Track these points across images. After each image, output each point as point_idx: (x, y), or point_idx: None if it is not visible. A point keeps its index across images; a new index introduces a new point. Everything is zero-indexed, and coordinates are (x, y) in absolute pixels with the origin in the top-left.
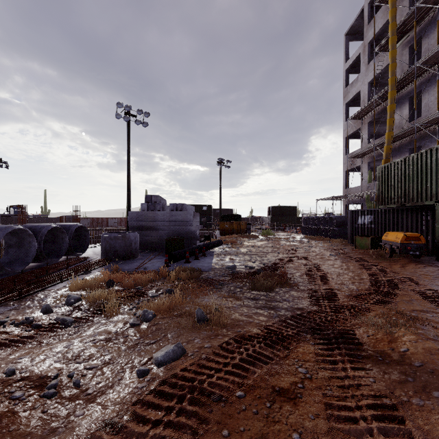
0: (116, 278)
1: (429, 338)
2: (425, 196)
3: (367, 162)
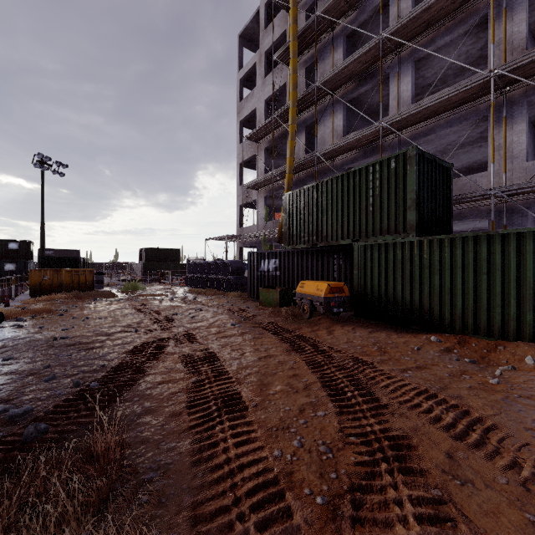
0: None
1: None
2: (341, 233)
3: (263, 197)
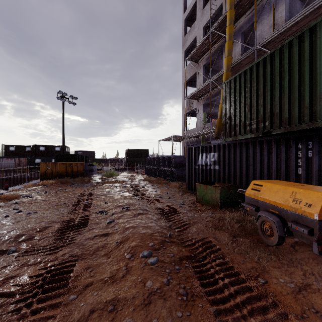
0: None
1: None
2: None
3: (202, 104)
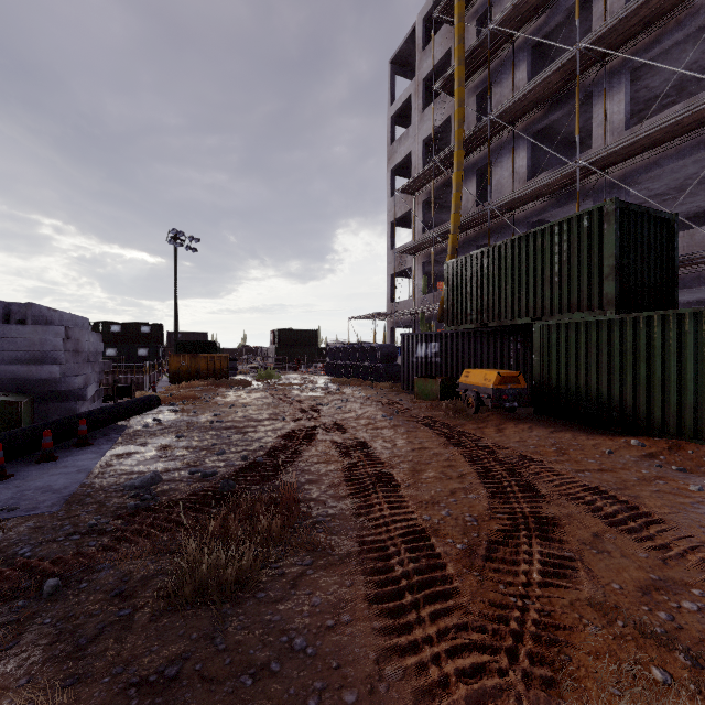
0: None
1: None
2: (518, 310)
3: (421, 263)
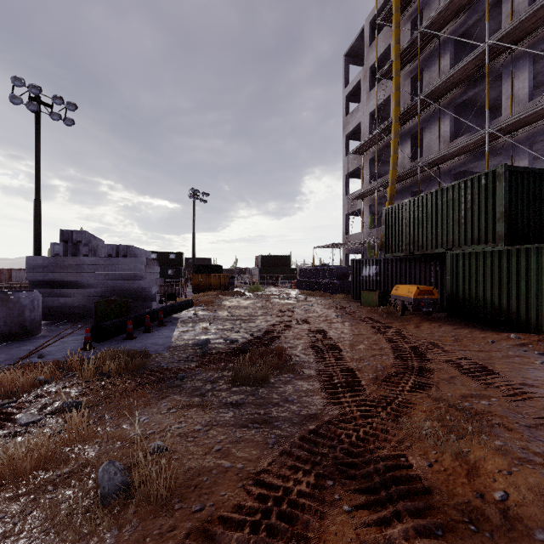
0: None
1: (521, 458)
2: (435, 243)
3: (368, 205)
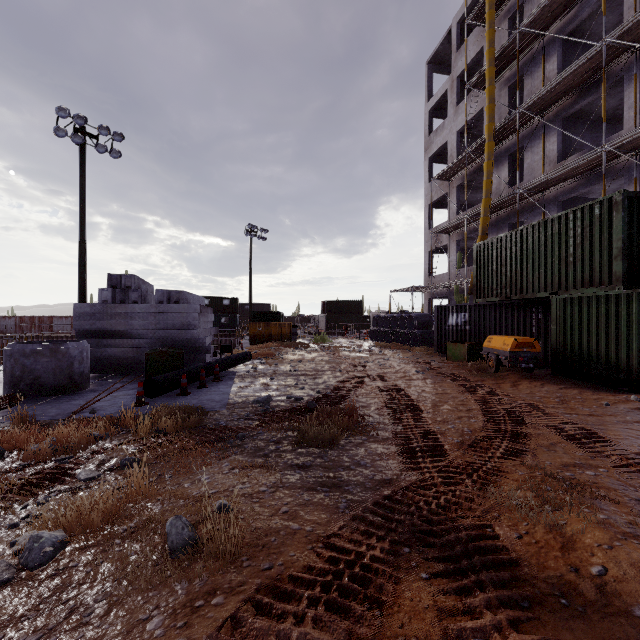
0: (11, 439)
1: (626, 533)
2: (538, 286)
3: (456, 241)
